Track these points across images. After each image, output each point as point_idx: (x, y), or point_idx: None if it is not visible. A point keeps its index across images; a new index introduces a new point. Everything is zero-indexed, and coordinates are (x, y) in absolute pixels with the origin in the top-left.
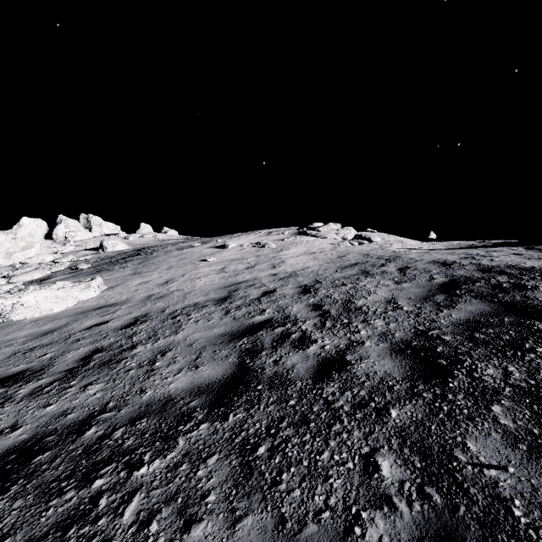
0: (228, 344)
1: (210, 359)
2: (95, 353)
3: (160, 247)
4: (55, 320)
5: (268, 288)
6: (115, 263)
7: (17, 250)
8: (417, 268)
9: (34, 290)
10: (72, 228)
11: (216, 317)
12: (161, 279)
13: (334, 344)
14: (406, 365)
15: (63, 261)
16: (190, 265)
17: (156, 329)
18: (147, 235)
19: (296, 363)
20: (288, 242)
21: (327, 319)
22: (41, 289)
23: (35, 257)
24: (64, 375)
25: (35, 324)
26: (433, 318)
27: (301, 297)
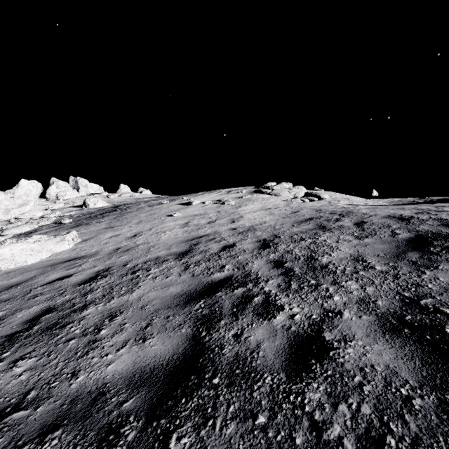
0: (183, 307)
1: (161, 328)
2: (44, 313)
3: (134, 204)
4: (25, 272)
5: (227, 242)
6: (93, 218)
7: (14, 207)
8: (374, 222)
9: (11, 243)
10: (62, 188)
11: (174, 273)
12: (130, 233)
13: (305, 313)
14: (412, 356)
15: (51, 216)
16: (158, 220)
17: (113, 286)
18: (125, 194)
19: (262, 341)
20: (245, 199)
21: (291, 279)
22: (18, 242)
23: (27, 213)
24: (2, 342)
25: (6, 276)
26: (416, 282)
27: (260, 252)
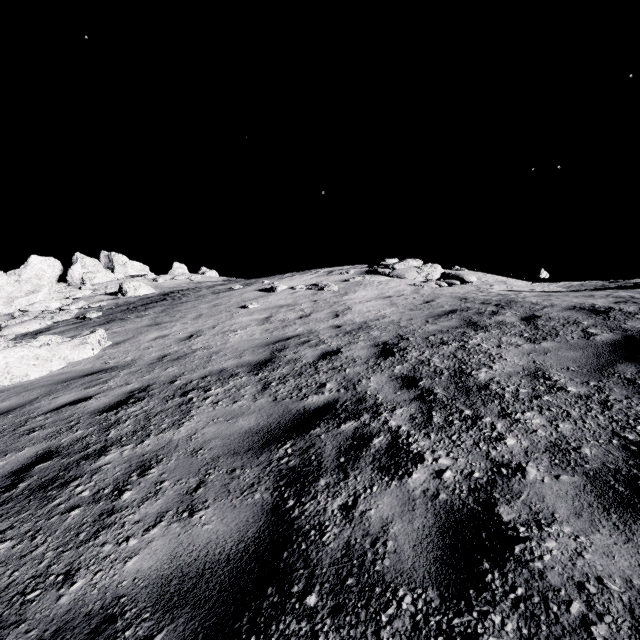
0: (258, 454)
1: (220, 491)
2: (40, 461)
3: (192, 291)
4: (24, 392)
5: (328, 346)
6: (132, 311)
7: (20, 295)
8: (553, 317)
9: (5, 347)
10: (90, 268)
11: (247, 395)
12: (183, 333)
13: (461, 468)
14: None
15: (72, 308)
16: (225, 313)
17: (150, 416)
18: (180, 277)
19: (390, 519)
20: (354, 283)
21: (432, 407)
22: (16, 346)
23: (37, 304)
24: None
25: None
26: None
27: (380, 363)
